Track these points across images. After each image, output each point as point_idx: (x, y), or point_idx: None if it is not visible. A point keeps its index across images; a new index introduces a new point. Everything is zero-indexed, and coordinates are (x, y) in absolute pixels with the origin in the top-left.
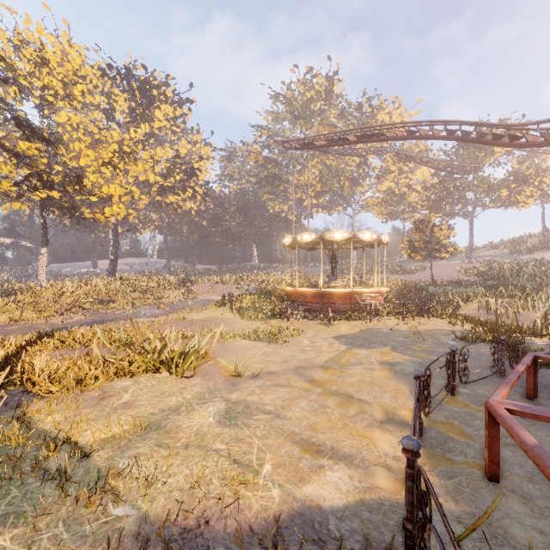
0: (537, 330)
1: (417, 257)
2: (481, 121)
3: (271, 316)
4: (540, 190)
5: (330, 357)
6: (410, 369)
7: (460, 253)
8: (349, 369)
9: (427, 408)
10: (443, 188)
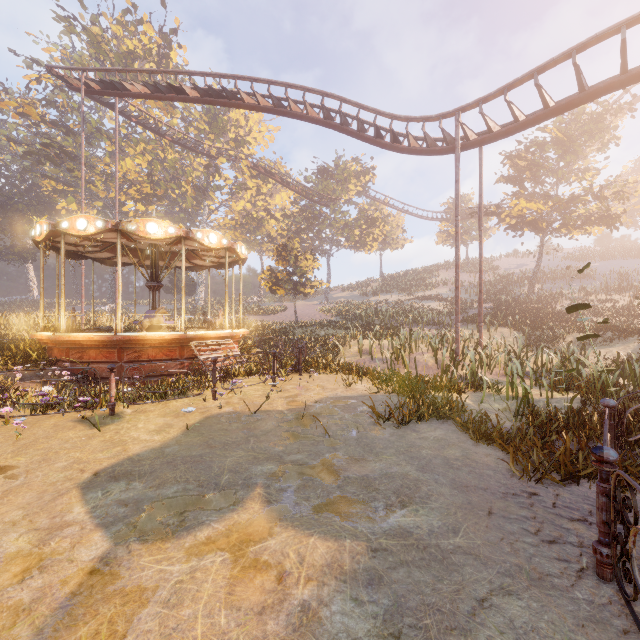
0: (455, 382)
1: (280, 291)
2: (337, 155)
3: None
4: (384, 234)
5: None
6: None
7: (317, 294)
8: None
9: None
10: (303, 219)
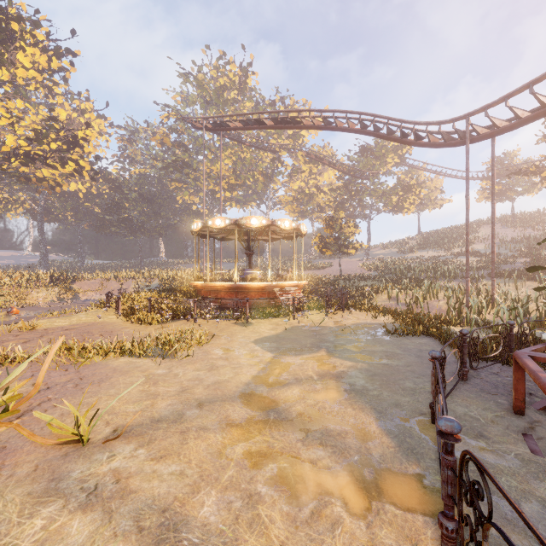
0: (452, 318)
1: (328, 252)
2: None
3: (172, 317)
4: (420, 198)
5: (253, 375)
6: (361, 382)
7: (359, 252)
8: (283, 394)
9: (420, 461)
10: (346, 191)
